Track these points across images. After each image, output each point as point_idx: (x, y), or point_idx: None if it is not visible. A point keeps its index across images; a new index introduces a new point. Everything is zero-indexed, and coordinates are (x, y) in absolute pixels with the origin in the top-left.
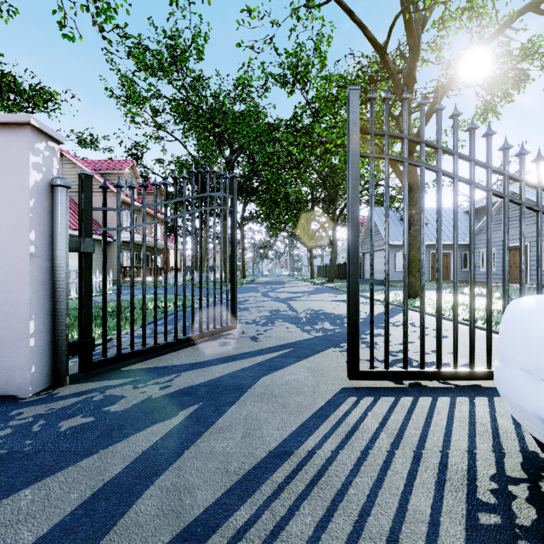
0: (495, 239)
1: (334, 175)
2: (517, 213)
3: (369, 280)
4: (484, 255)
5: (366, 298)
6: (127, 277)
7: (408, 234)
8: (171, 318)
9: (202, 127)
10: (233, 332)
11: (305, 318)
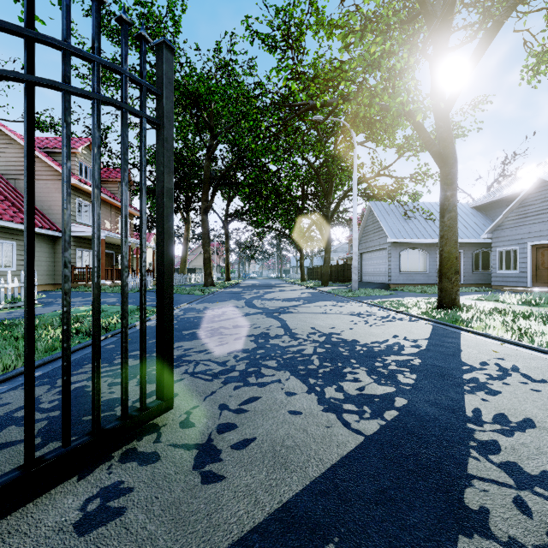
0: (518, 236)
1: (330, 163)
2: (547, 205)
3: (369, 284)
4: (504, 254)
5: (381, 309)
6: (80, 280)
7: (441, 223)
8: (73, 358)
9: (175, 100)
10: (162, 419)
11: (316, 356)
